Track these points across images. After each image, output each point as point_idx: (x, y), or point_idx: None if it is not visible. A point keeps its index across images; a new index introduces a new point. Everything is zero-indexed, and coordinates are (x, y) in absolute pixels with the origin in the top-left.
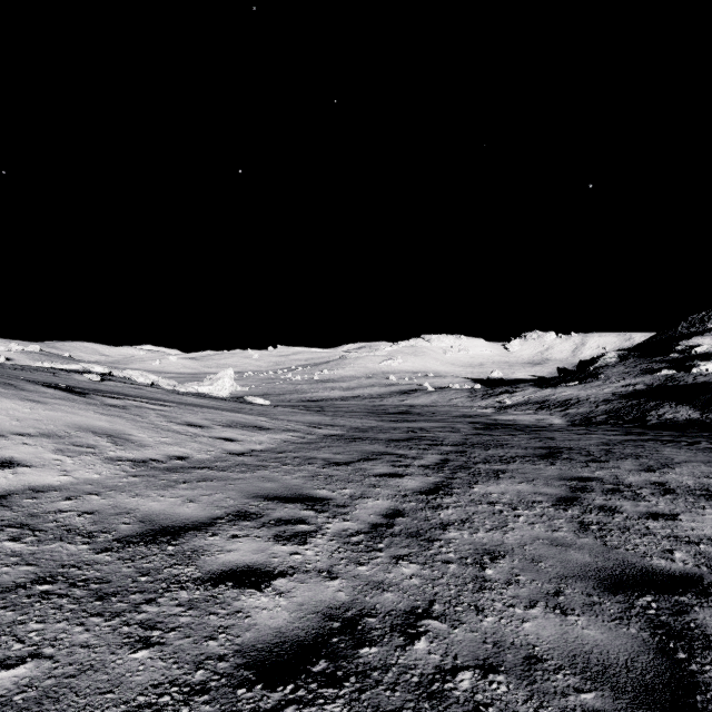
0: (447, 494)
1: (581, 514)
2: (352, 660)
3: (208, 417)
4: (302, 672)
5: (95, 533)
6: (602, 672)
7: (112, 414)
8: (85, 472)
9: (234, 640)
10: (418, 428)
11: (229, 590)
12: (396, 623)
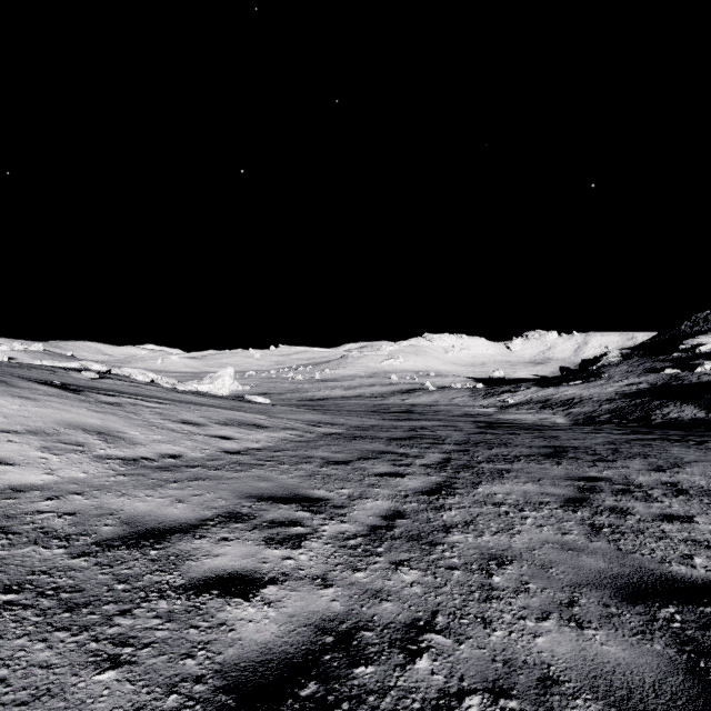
0: (450, 494)
1: (591, 516)
2: (345, 681)
3: (205, 415)
4: (288, 697)
5: (73, 536)
6: (627, 697)
7: (106, 411)
8: (71, 470)
9: (214, 657)
10: (420, 427)
11: (214, 599)
12: (395, 638)
